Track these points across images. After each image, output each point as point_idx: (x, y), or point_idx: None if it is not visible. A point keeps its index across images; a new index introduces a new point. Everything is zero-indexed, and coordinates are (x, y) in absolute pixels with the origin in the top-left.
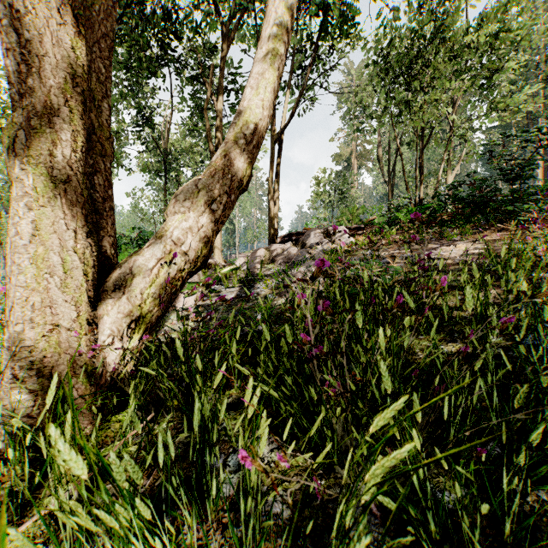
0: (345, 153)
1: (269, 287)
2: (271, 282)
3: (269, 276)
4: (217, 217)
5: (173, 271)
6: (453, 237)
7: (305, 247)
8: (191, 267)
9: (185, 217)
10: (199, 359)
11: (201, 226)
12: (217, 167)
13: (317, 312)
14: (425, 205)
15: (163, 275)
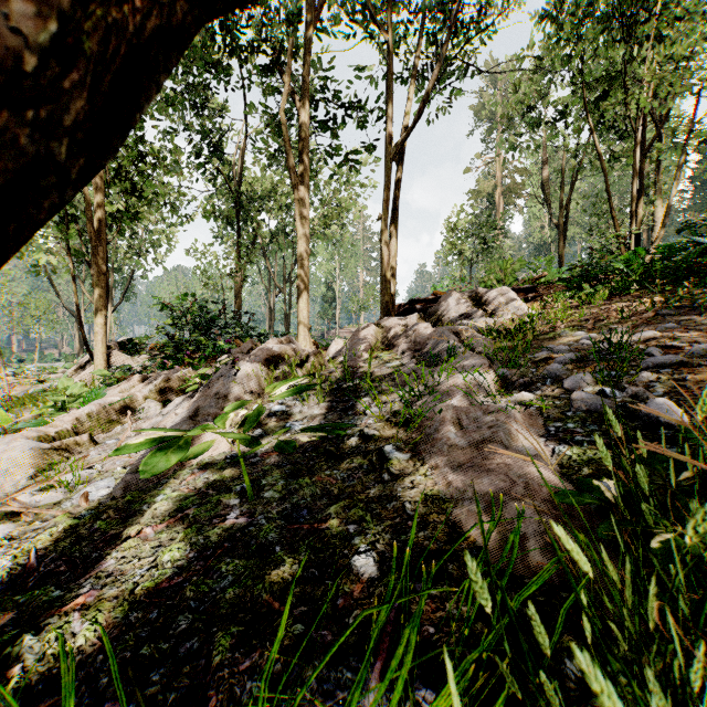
0: (486, 188)
1: (386, 413)
2: (390, 404)
3: (384, 379)
4: None
5: None
6: None
7: (440, 322)
8: None
9: None
10: None
11: None
12: None
13: None
14: (665, 246)
15: None
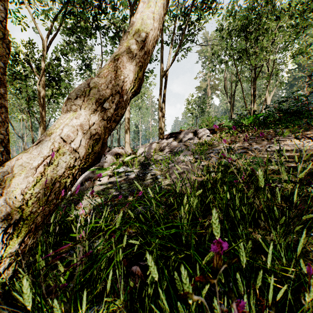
0: (203, 86)
1: (158, 169)
2: (160, 166)
3: (158, 160)
4: (109, 115)
5: (61, 168)
6: (285, 134)
7: (181, 141)
8: (81, 164)
9: (76, 114)
10: (57, 307)
11: (92, 123)
12: (109, 69)
13: (199, 198)
14: (259, 114)
15: (50, 173)
